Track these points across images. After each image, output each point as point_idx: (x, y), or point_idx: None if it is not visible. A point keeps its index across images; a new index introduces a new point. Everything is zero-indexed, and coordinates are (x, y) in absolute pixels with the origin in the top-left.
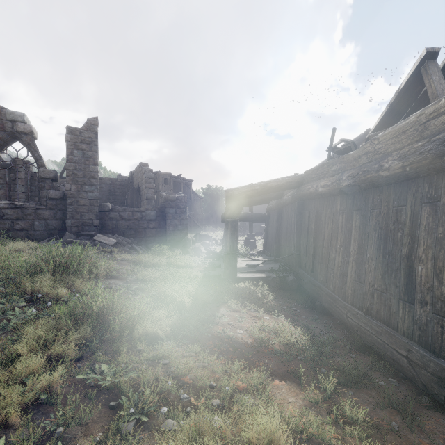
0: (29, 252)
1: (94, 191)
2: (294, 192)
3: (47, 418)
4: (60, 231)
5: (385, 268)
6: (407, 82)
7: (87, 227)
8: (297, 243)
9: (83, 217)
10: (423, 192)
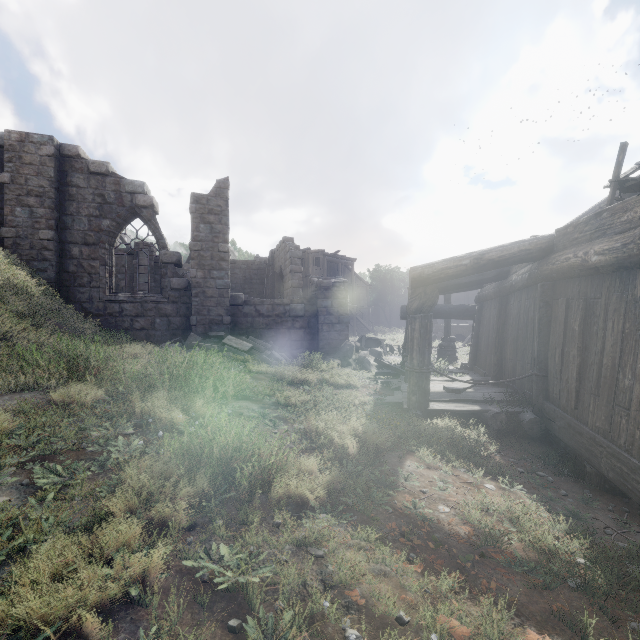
0: (146, 359)
1: (224, 278)
2: (533, 267)
3: (137, 630)
4: (184, 332)
5: None
6: None
7: (215, 325)
8: (540, 356)
9: (210, 312)
10: None
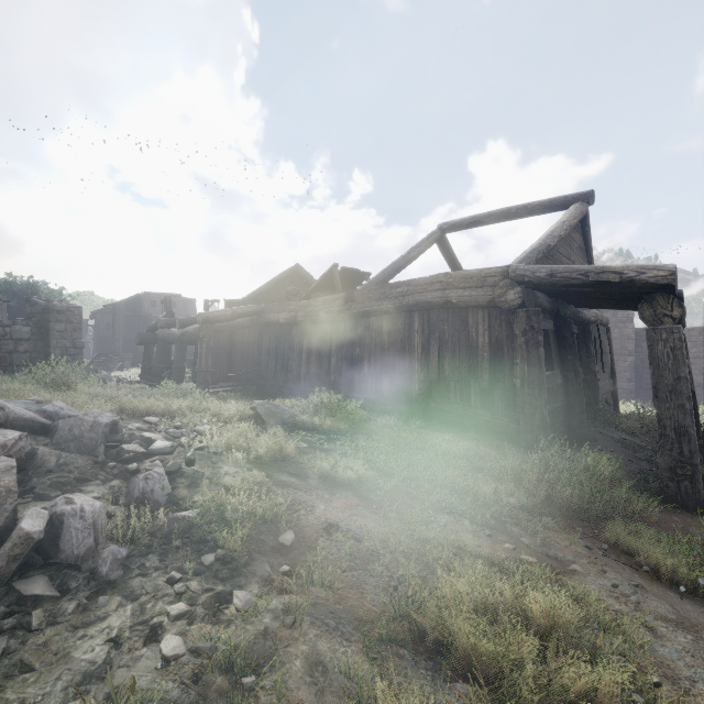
0: None
1: None
2: (254, 318)
3: None
4: None
5: (320, 363)
6: (328, 273)
7: None
8: (258, 360)
9: None
10: (333, 329)
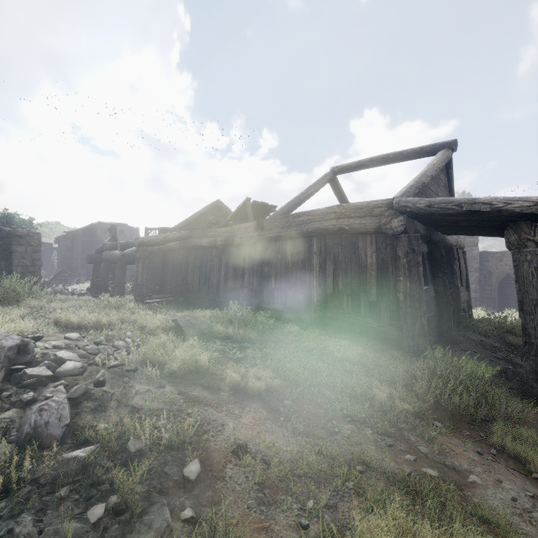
0: None
1: None
2: (182, 242)
3: None
4: None
5: (236, 279)
6: (242, 205)
7: None
8: (185, 276)
9: None
10: (246, 251)
